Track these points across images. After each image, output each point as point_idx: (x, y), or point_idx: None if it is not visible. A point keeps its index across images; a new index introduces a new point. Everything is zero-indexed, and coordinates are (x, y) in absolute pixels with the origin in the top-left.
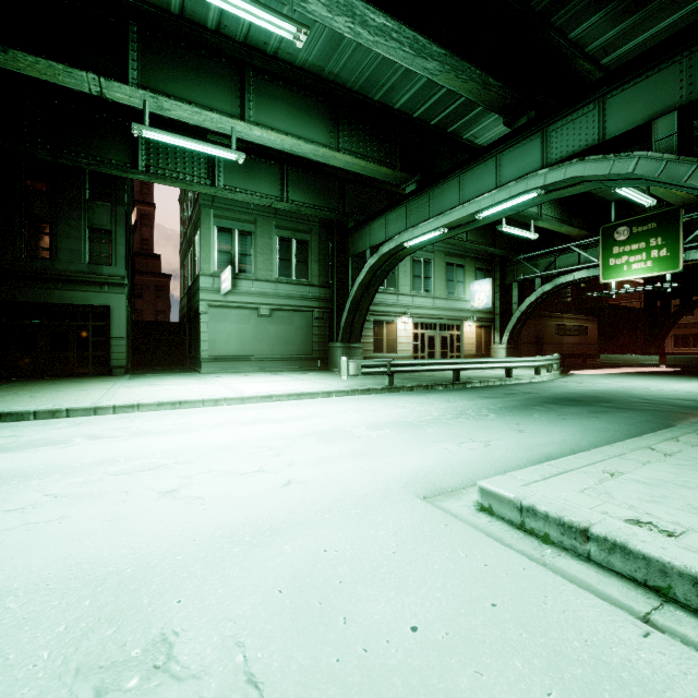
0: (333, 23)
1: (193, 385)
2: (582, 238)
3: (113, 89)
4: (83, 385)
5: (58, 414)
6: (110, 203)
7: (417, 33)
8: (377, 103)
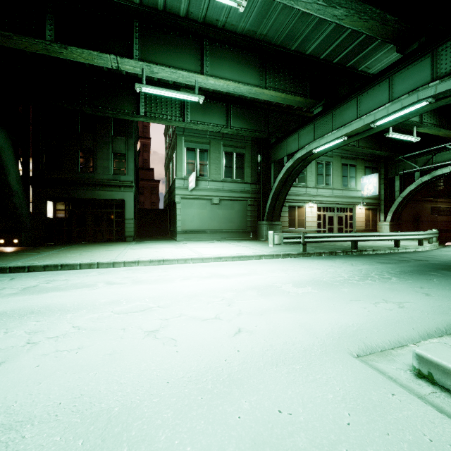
0: None
1: (171, 249)
2: None
3: (125, 64)
4: (109, 247)
5: (92, 266)
6: (125, 137)
7: None
8: (294, 51)
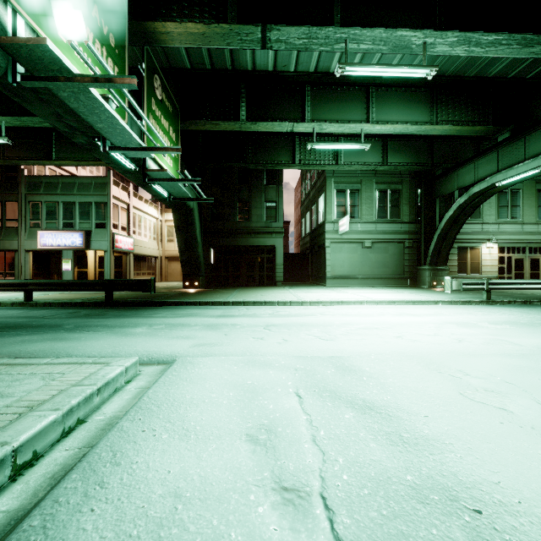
0: (451, 52)
1: (334, 293)
2: None
3: (299, 127)
4: (273, 291)
5: (286, 304)
6: (276, 185)
7: (525, 34)
8: (472, 77)
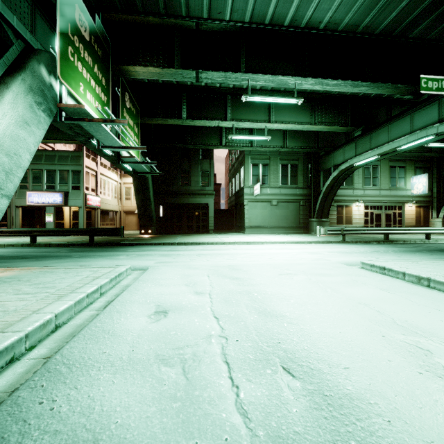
0: (313, 88)
1: (248, 237)
2: None
3: (223, 123)
4: (206, 236)
5: (213, 244)
6: (208, 159)
7: (353, 81)
8: (337, 94)
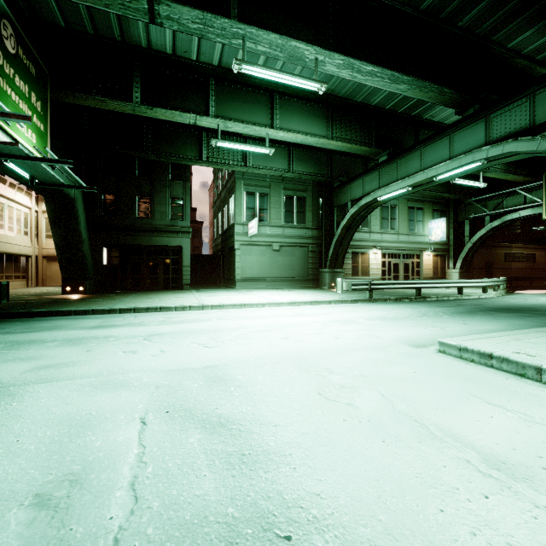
0: (339, 73)
1: (240, 296)
2: (527, 183)
3: (202, 121)
4: (177, 295)
5: (185, 309)
6: (182, 181)
7: (393, 71)
8: (359, 103)
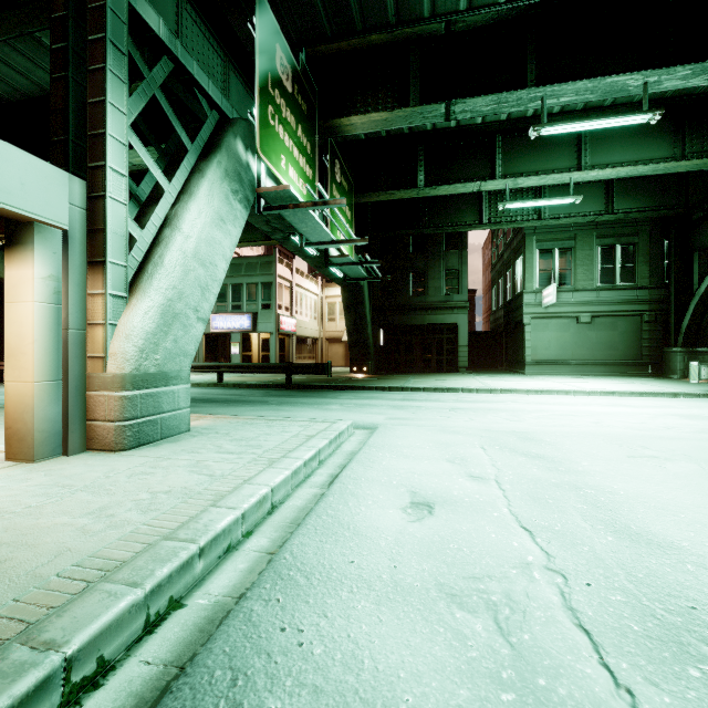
0: (686, 84)
1: (533, 382)
2: None
3: (487, 185)
4: (455, 378)
5: (472, 391)
6: (458, 249)
7: None
8: None
